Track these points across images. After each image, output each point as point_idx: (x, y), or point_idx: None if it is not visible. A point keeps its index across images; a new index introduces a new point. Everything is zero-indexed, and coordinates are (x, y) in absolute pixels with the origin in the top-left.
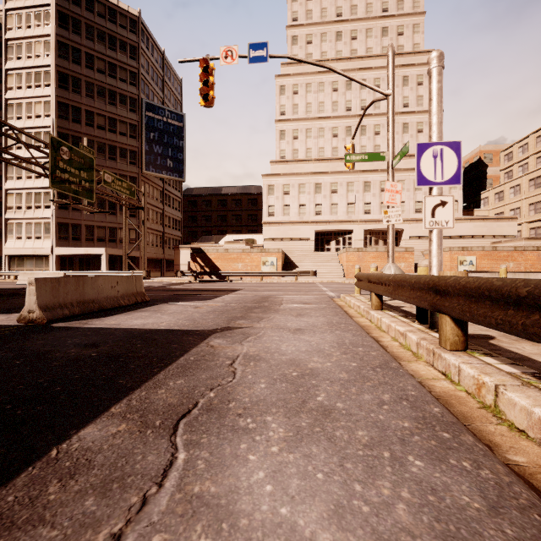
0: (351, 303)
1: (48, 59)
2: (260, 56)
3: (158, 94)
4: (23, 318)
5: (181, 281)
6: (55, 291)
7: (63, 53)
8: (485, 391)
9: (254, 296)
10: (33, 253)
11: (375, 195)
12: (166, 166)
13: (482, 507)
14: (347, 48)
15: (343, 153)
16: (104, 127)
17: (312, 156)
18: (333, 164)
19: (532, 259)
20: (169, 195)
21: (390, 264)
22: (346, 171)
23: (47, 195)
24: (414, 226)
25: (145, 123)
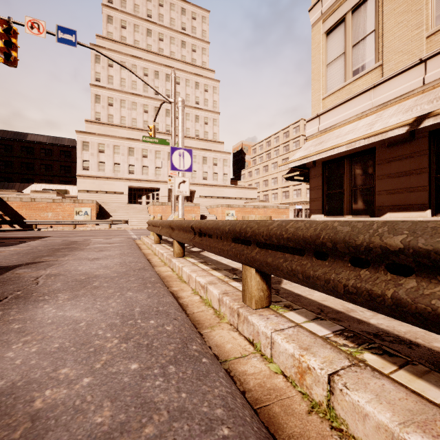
0: (145, 242)
1: None
2: (69, 39)
3: None
4: None
5: None
6: None
7: None
8: (180, 271)
9: (63, 241)
10: None
11: None
12: None
13: (145, 298)
14: (156, 45)
15: None
16: None
17: (126, 124)
18: (144, 134)
19: (261, 213)
20: None
21: (172, 214)
22: None
23: None
24: (202, 188)
25: None
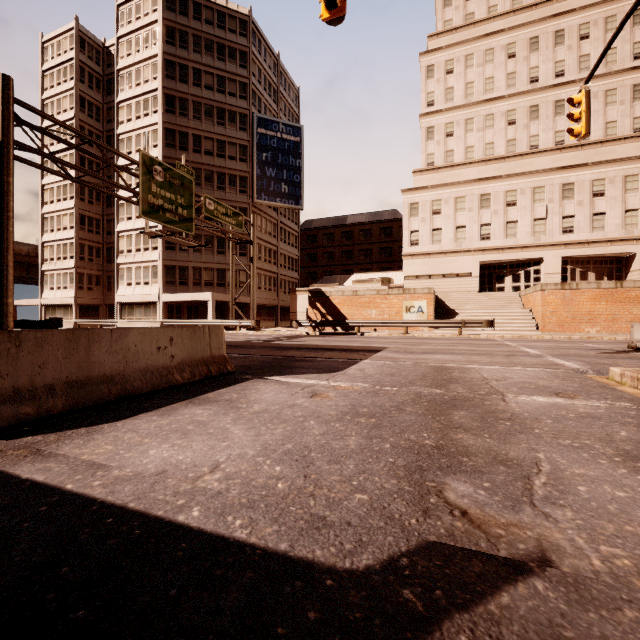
0: None
1: (156, 82)
2: None
3: (271, 107)
4: None
5: (296, 333)
6: (6, 361)
7: (170, 73)
8: None
9: (415, 364)
10: (141, 300)
11: (582, 203)
12: (281, 191)
13: None
14: None
15: (525, 146)
16: (212, 152)
17: (474, 157)
18: (508, 164)
19: None
20: (284, 229)
21: None
22: (530, 171)
23: None
24: None
25: (257, 142)
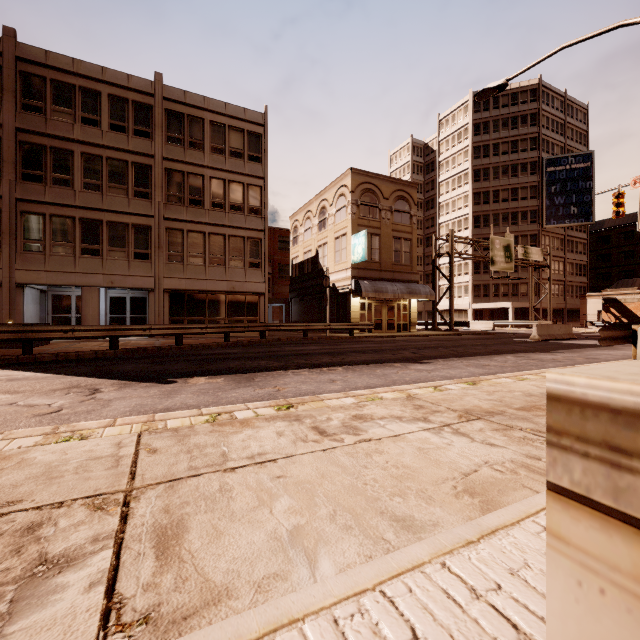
0: None
1: (466, 164)
2: None
3: (558, 141)
4: (531, 338)
5: (590, 331)
6: (541, 330)
7: (477, 154)
8: None
9: None
10: (456, 308)
11: None
12: (569, 214)
13: None
14: None
15: None
16: (507, 199)
17: None
18: None
19: None
20: (571, 240)
21: None
22: None
23: (466, 265)
24: None
25: (546, 180)
